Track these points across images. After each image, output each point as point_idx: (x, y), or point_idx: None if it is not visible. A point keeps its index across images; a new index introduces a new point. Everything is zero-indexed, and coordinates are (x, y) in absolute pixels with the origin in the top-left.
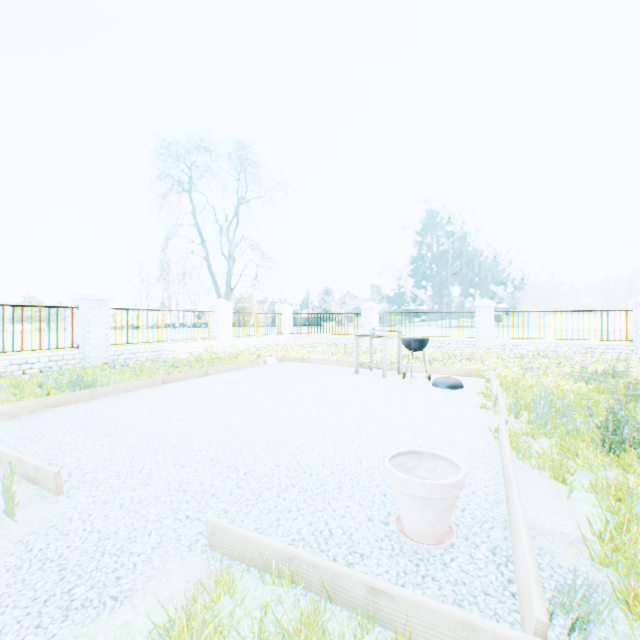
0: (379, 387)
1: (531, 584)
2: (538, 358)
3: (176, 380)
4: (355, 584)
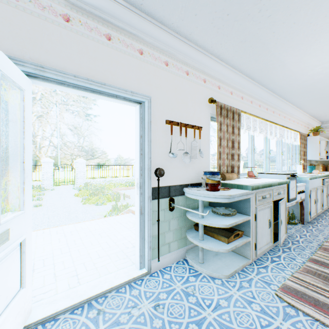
0: None
1: None
2: None
3: None
4: None
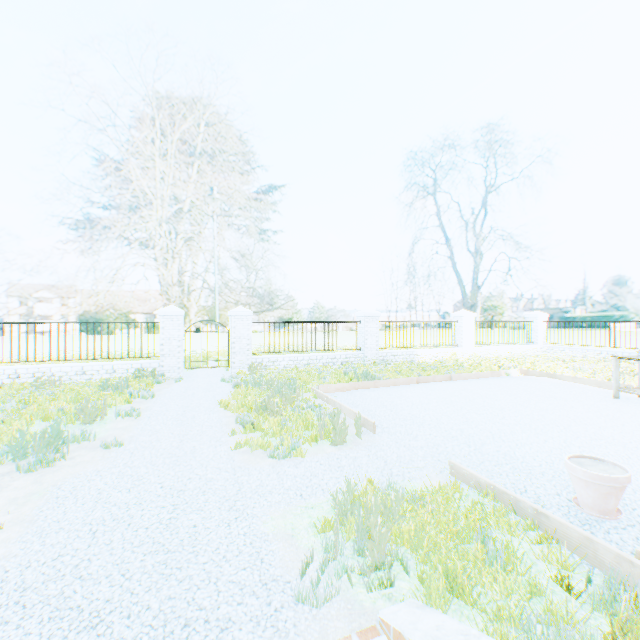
0: (637, 416)
1: None
2: None
3: (426, 381)
4: (527, 506)
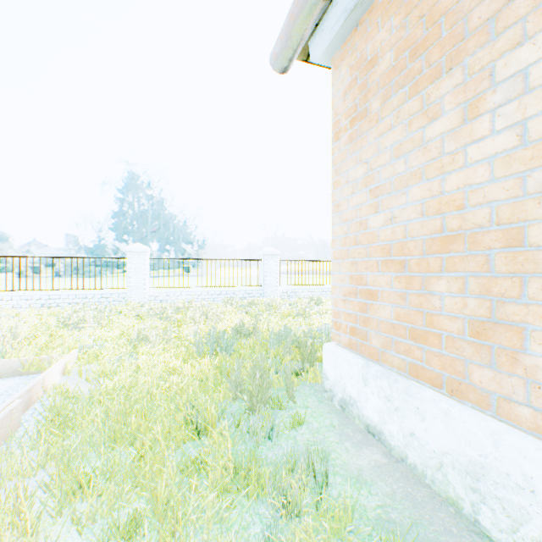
0: None
1: None
2: (185, 310)
3: None
4: None
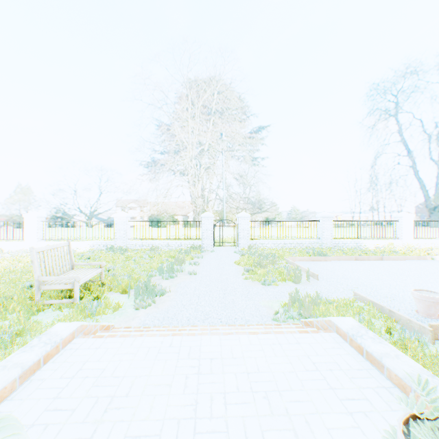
0: None
1: (438, 322)
2: None
3: (362, 259)
4: (386, 309)
